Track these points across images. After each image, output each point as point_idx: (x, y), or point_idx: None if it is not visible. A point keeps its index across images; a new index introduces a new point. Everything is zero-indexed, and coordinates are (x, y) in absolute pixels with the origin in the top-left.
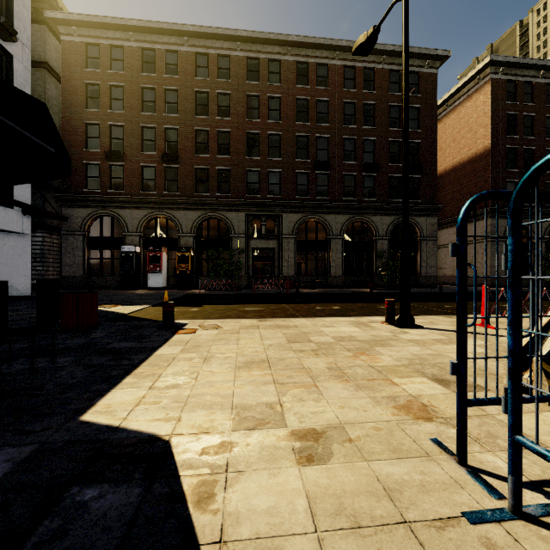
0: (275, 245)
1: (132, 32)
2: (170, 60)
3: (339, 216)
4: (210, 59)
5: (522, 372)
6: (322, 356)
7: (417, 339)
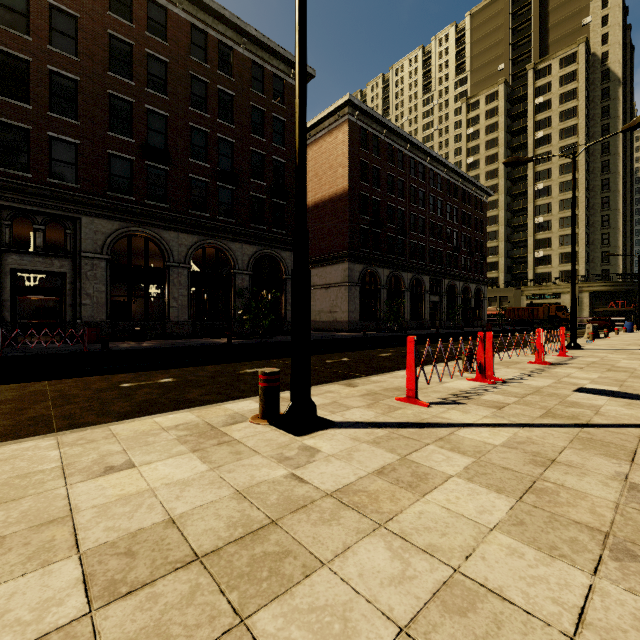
0: (66, 268)
1: None
2: None
3: (184, 236)
4: None
5: None
6: None
7: (348, 480)
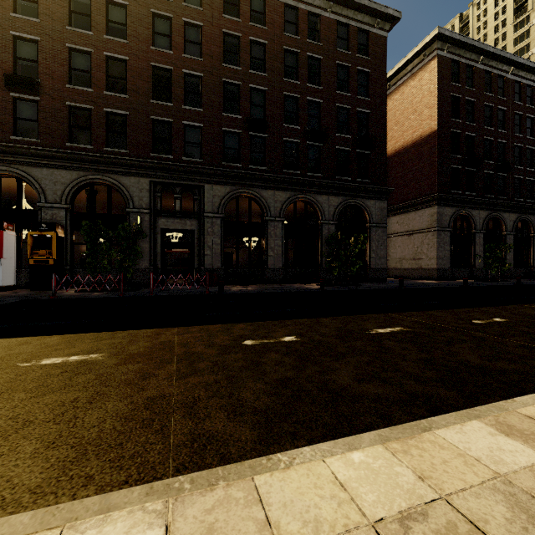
0: (194, 226)
1: None
2: None
3: (279, 193)
4: None
5: None
6: None
7: None
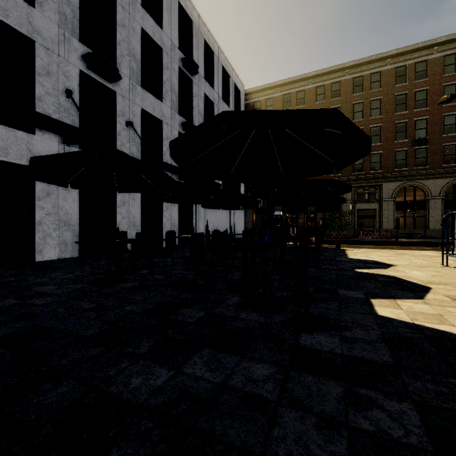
0: (376, 206)
1: (278, 87)
2: (299, 96)
3: (439, 181)
4: (325, 88)
5: (447, 245)
6: (412, 257)
7: None
